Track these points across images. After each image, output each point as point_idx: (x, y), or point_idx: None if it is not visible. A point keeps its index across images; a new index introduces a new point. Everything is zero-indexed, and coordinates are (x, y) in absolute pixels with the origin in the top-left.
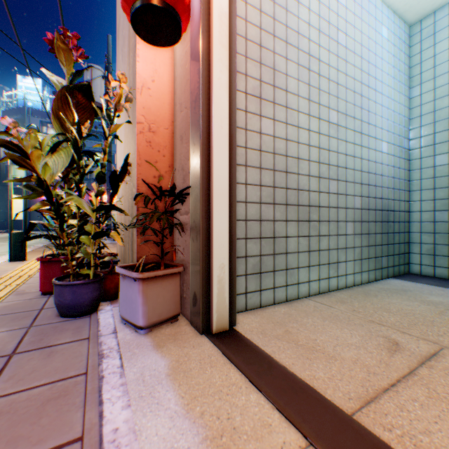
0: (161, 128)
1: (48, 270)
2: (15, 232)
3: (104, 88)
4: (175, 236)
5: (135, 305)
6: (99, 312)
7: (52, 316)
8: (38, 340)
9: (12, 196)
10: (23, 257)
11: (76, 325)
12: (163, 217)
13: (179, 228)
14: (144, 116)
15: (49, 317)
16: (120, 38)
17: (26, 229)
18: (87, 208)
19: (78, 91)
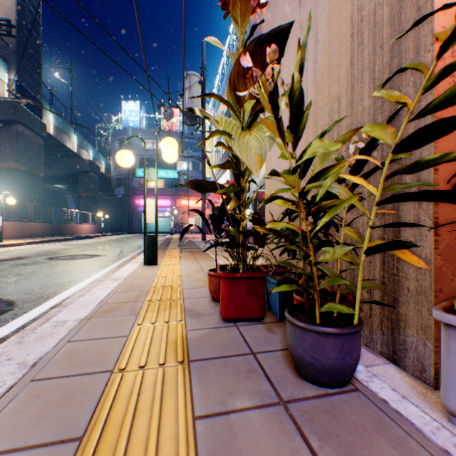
0: None
1: (230, 289)
2: (148, 236)
3: (200, 93)
4: None
5: None
6: (358, 378)
7: (287, 375)
8: None
9: (146, 199)
10: (155, 262)
11: (364, 415)
12: None
13: None
14: (443, 29)
15: (286, 378)
16: None
17: (157, 233)
18: None
19: (269, 43)
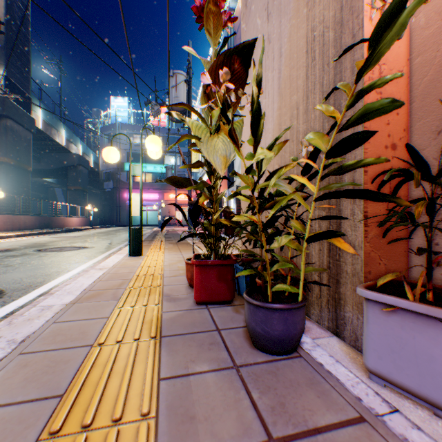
0: (392, 71)
1: (203, 275)
2: (133, 228)
3: (186, 91)
4: (419, 239)
5: (441, 370)
6: (303, 348)
7: (244, 346)
8: (279, 406)
9: (131, 193)
10: (140, 253)
11: (301, 374)
12: (394, 209)
13: (440, 227)
14: None
15: (242, 348)
16: (254, 1)
17: (142, 226)
18: (296, 196)
19: (237, 56)
